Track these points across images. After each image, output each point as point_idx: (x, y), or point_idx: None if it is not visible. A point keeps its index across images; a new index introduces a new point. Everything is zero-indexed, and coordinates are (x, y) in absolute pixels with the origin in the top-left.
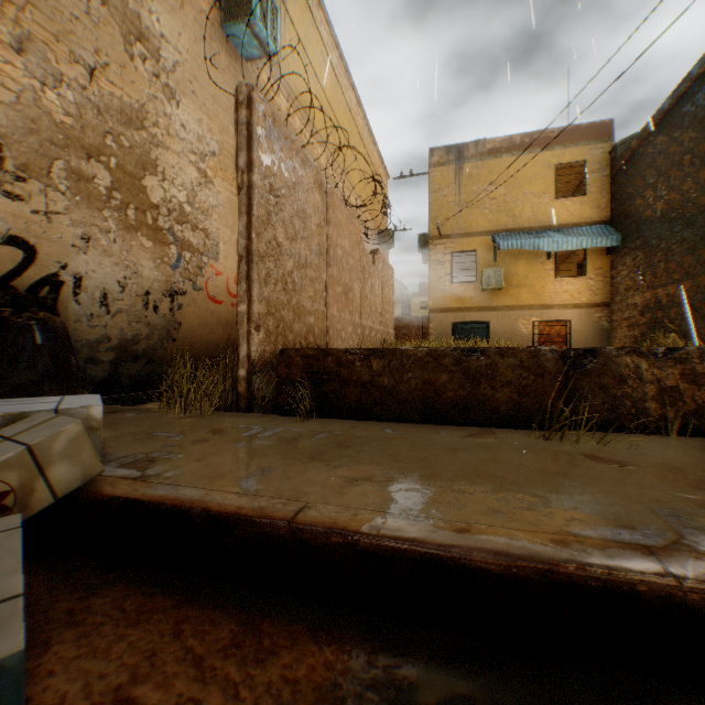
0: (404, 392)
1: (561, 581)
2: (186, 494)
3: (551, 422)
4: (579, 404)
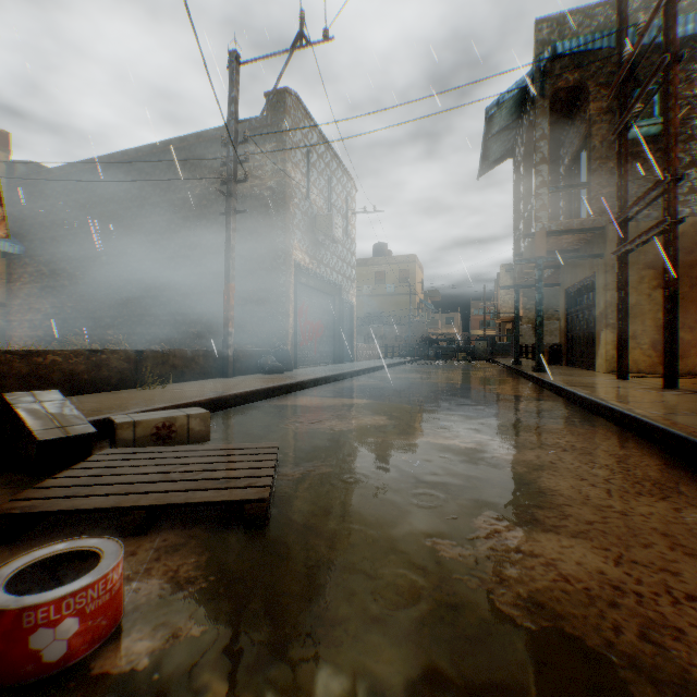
0: (58, 378)
1: (214, 400)
2: (106, 415)
3: (135, 385)
4: (141, 376)
